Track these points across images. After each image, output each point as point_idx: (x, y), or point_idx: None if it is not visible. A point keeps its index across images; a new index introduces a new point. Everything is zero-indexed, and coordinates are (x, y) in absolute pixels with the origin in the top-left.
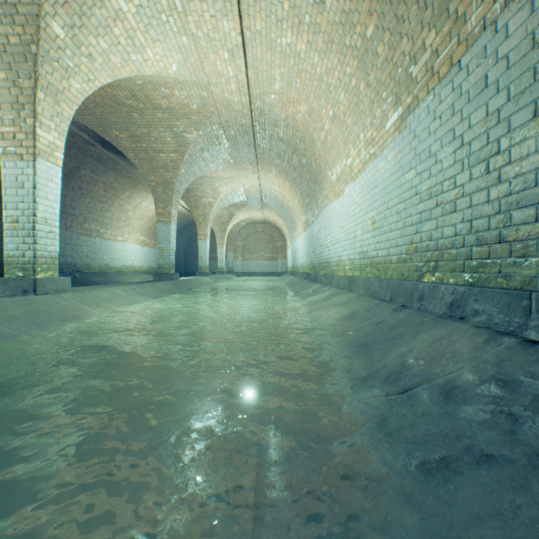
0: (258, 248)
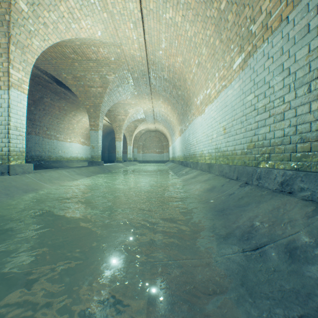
0: (152, 146)
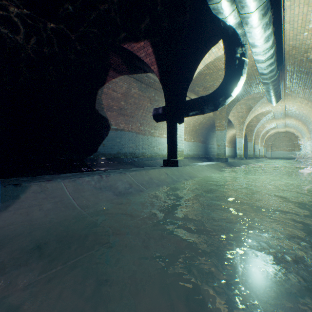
0: (280, 145)
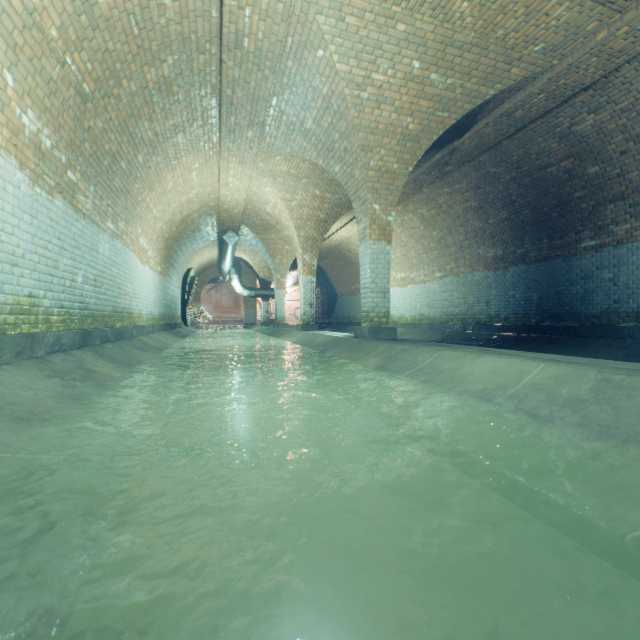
0: None
